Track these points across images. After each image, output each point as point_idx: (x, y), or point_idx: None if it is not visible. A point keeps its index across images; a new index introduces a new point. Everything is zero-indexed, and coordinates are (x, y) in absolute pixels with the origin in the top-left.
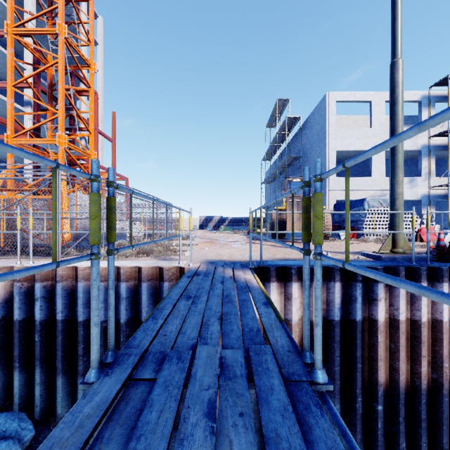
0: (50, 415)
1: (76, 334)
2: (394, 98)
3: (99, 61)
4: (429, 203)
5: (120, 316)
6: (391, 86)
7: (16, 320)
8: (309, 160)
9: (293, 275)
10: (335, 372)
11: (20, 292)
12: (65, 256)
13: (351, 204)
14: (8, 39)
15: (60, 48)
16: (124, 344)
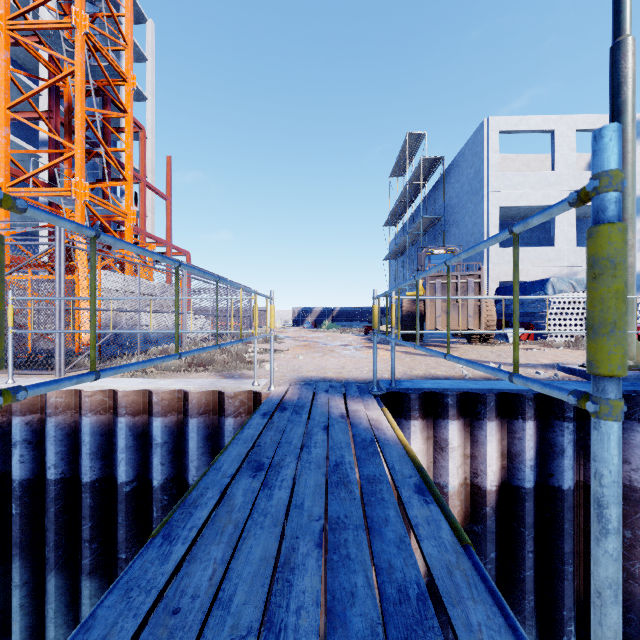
0: (37, 639)
1: (80, 503)
2: (618, 104)
3: (148, 84)
4: None
5: (152, 475)
6: (613, 83)
7: None
8: (457, 223)
9: (450, 408)
10: (526, 579)
11: None
12: (71, 370)
13: (525, 287)
14: (1, 37)
15: (77, 49)
16: (158, 523)
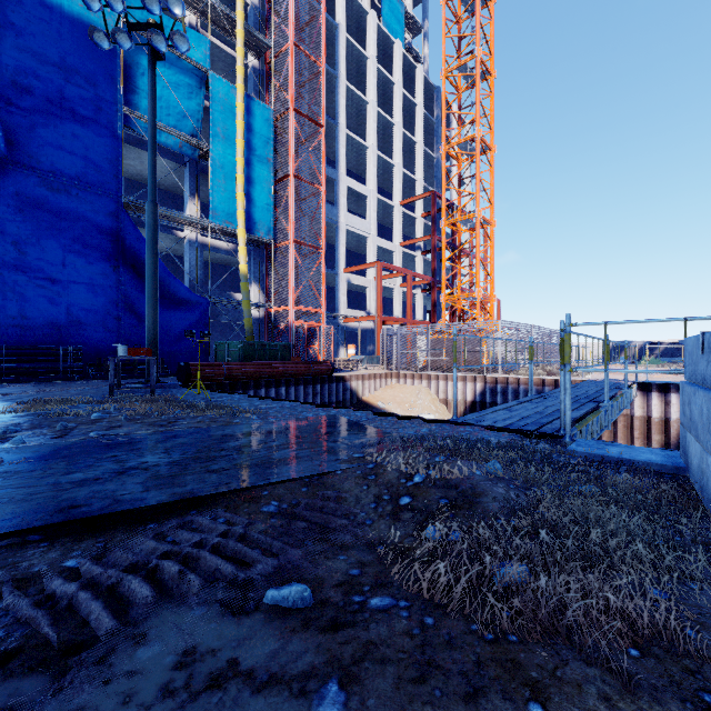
0: None
1: None
2: None
3: (466, 172)
4: None
5: None
6: None
7: (488, 402)
8: None
9: (671, 389)
10: None
11: (489, 389)
12: (502, 373)
13: None
14: (443, 229)
15: (477, 227)
16: None
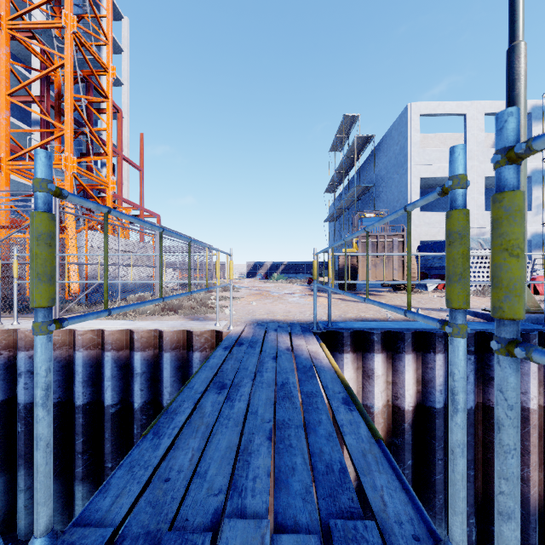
0: None
1: (74, 422)
2: (513, 97)
3: (124, 72)
4: (542, 244)
5: (133, 399)
6: (509, 79)
7: None
8: (385, 191)
9: (375, 344)
10: (436, 481)
11: None
12: (64, 314)
13: (441, 245)
14: (2, 35)
15: (67, 45)
16: (138, 438)
